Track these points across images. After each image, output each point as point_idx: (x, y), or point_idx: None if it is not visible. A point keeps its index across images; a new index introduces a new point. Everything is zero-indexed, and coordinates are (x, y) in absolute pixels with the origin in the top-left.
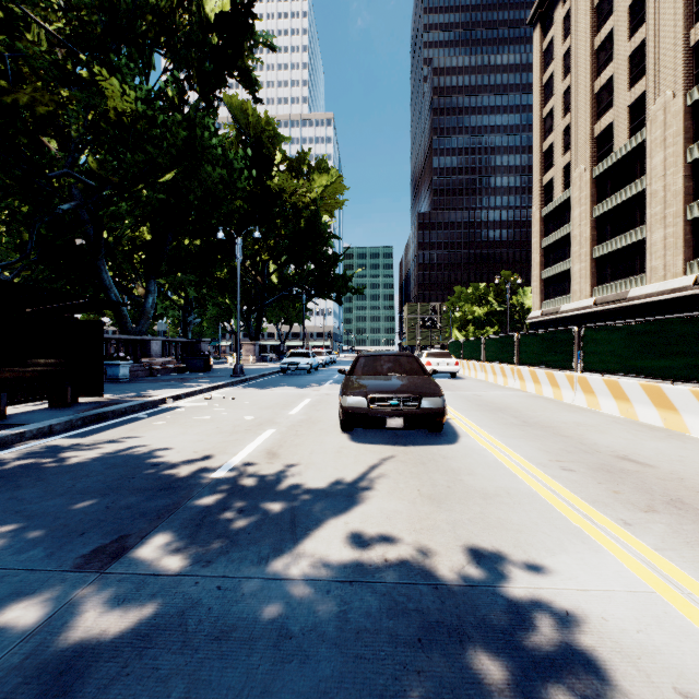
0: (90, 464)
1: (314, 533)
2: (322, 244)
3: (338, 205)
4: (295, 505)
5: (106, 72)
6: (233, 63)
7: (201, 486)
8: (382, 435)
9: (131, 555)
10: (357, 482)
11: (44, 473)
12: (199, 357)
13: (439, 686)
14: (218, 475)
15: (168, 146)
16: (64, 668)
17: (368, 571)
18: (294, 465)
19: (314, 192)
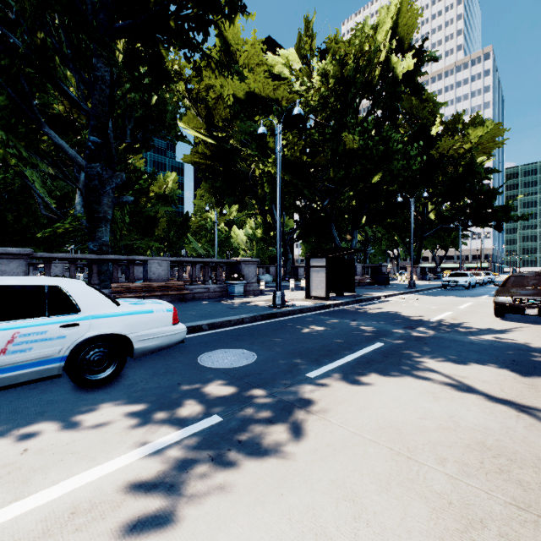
0: (377, 313)
1: (479, 335)
2: (479, 182)
3: (496, 145)
4: (470, 330)
5: (346, 134)
6: (406, 85)
7: (427, 322)
8: (525, 320)
9: (416, 329)
10: (502, 329)
11: (365, 313)
12: (382, 276)
13: (519, 353)
14: (432, 321)
15: (372, 158)
16: (418, 337)
17: (501, 342)
18: (467, 322)
19: (470, 142)
